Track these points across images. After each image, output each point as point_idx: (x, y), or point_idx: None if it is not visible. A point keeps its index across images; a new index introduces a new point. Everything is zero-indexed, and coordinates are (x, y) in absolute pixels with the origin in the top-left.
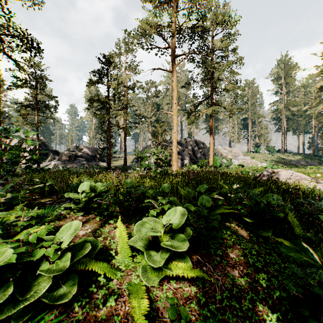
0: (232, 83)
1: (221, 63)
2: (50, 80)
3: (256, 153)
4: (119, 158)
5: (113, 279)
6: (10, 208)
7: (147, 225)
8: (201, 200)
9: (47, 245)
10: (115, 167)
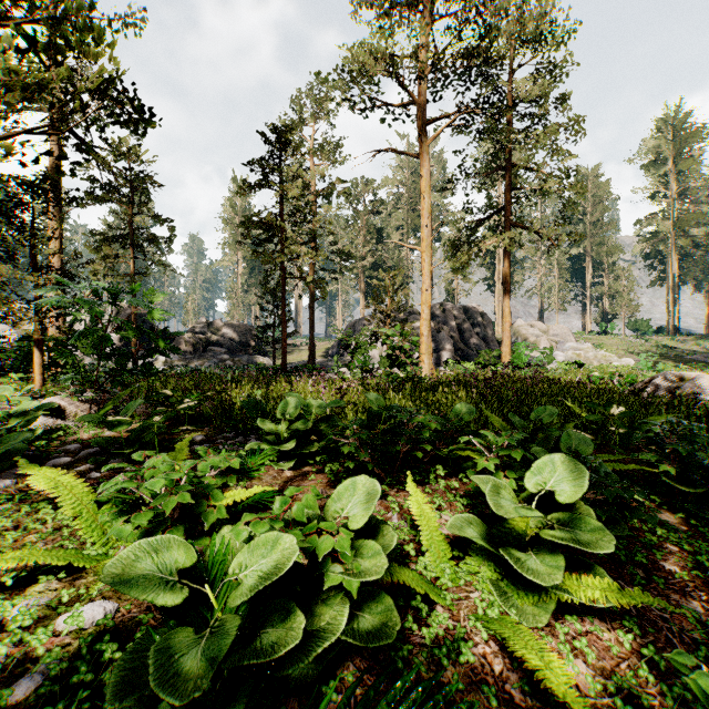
0: (556, 175)
1: (532, 133)
2: (158, 184)
3: (605, 336)
4: (296, 348)
5: (433, 607)
6: (134, 450)
7: (503, 493)
8: (568, 439)
9: (331, 527)
10: (294, 366)
